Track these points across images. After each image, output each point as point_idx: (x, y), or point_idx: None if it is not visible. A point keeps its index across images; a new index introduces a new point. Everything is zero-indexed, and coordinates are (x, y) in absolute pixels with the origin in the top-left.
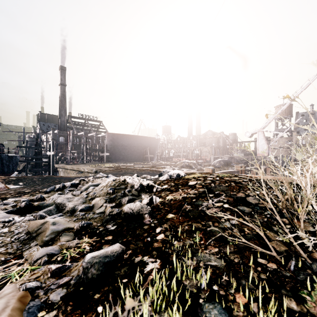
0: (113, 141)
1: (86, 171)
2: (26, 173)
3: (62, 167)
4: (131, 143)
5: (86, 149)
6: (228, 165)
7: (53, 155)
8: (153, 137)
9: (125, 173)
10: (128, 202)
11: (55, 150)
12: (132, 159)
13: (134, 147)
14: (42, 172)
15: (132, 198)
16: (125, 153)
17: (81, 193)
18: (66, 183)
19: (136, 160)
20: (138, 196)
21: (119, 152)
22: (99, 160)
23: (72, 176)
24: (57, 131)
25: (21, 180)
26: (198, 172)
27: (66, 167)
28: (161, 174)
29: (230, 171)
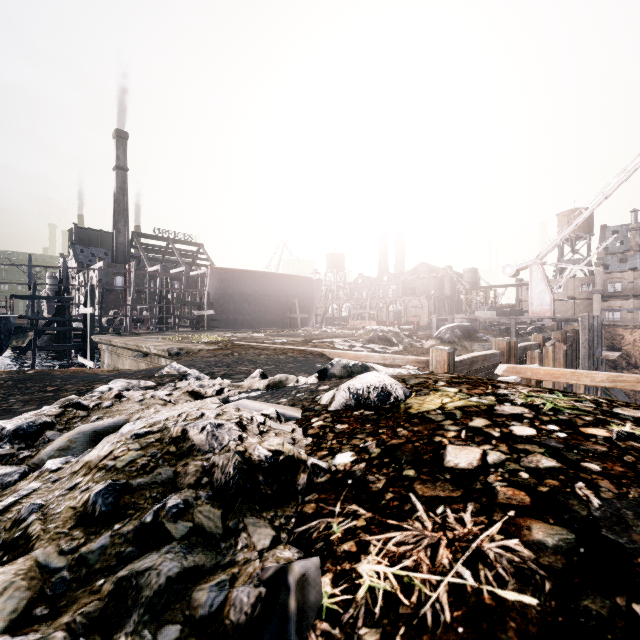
0: (223, 285)
1: (154, 352)
2: (34, 353)
3: (106, 341)
4: (261, 290)
5: (166, 302)
6: (470, 338)
7: (92, 315)
8: (307, 278)
9: (238, 362)
10: (146, 612)
11: (98, 304)
12: (263, 322)
13: (269, 298)
14: (70, 351)
15: (180, 575)
16: (249, 311)
17: (17, 484)
18: (21, 416)
19: (273, 325)
20: (222, 541)
21: (235, 309)
22: (193, 326)
23: (106, 370)
24: (102, 263)
25: None
26: (413, 357)
27: (114, 343)
28: (325, 372)
29: (485, 355)
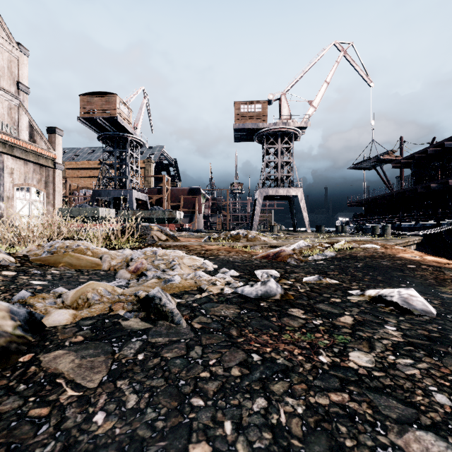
0: None
1: None
2: None
3: None
4: None
5: None
6: None
7: None
8: None
9: None
10: None
11: None
12: None
13: None
14: None
15: None
16: None
17: None
18: None
19: None
20: None
21: None
22: None
23: None
24: None
25: (345, 259)
26: None
27: None
28: None
29: None
